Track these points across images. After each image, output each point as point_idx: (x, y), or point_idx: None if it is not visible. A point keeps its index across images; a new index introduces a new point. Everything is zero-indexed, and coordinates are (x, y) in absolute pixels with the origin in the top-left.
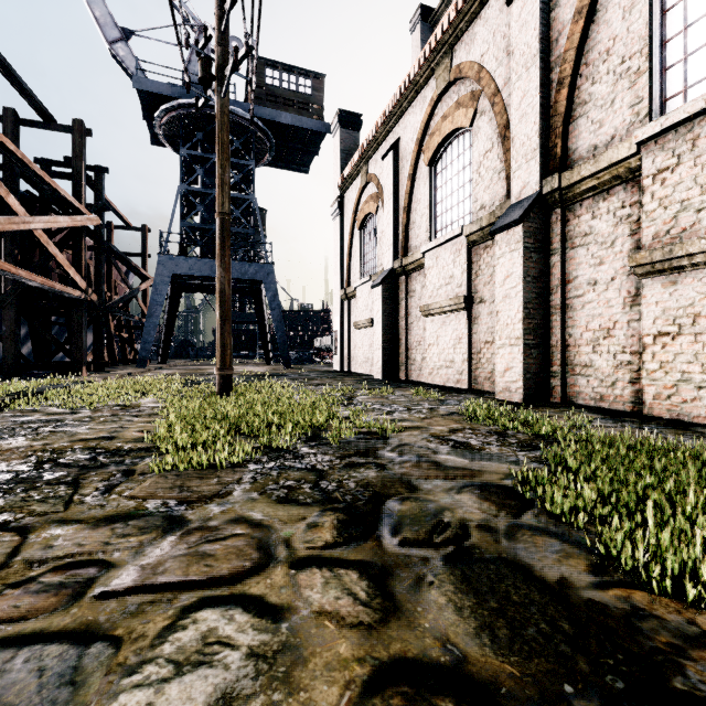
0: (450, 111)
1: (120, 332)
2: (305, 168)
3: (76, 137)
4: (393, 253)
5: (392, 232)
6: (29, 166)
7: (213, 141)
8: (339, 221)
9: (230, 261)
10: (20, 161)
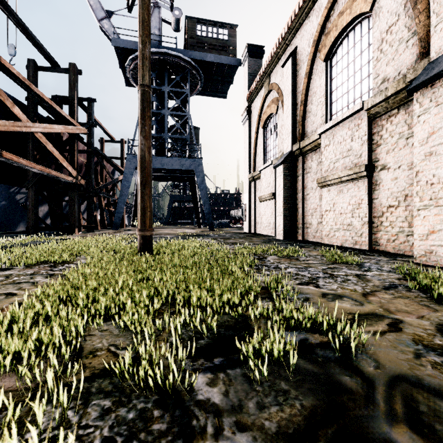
0: (347, 6)
1: (109, 207)
2: (223, 94)
3: (71, 75)
4: (291, 139)
5: (290, 122)
6: (29, 86)
7: (163, 79)
8: (247, 124)
9: (150, 130)
10: (23, 83)
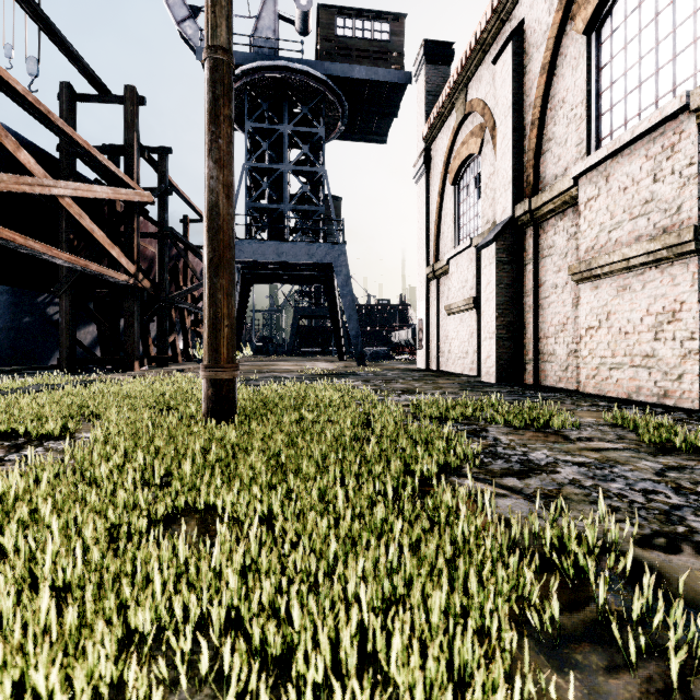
0: None
1: (197, 327)
2: (381, 137)
3: (128, 105)
4: (512, 194)
5: (511, 163)
6: (48, 116)
7: (280, 114)
8: (424, 181)
9: (229, 149)
10: (35, 110)
